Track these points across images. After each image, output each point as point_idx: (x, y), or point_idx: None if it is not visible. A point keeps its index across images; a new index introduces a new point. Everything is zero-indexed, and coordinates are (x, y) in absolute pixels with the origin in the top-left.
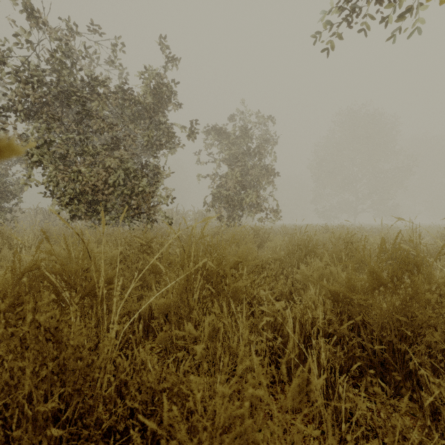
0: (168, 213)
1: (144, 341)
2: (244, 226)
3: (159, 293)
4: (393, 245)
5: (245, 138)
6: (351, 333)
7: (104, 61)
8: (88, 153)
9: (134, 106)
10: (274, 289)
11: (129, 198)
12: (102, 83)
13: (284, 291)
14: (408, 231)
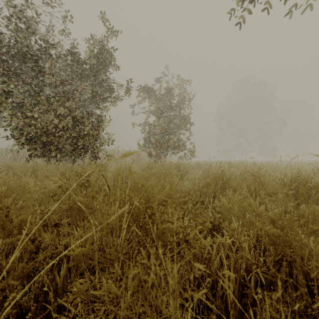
0: (111, 152)
1: (73, 276)
2: (171, 162)
3: (59, 257)
4: (291, 178)
5: (169, 96)
6: (289, 279)
7: (59, 33)
8: (42, 103)
9: (81, 66)
10: (196, 217)
11: (77, 140)
12: (54, 46)
13: (205, 220)
14: (289, 166)
